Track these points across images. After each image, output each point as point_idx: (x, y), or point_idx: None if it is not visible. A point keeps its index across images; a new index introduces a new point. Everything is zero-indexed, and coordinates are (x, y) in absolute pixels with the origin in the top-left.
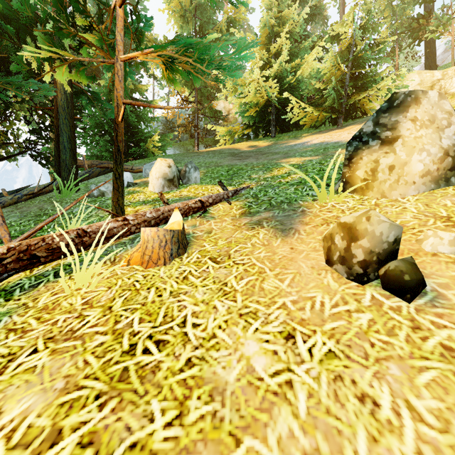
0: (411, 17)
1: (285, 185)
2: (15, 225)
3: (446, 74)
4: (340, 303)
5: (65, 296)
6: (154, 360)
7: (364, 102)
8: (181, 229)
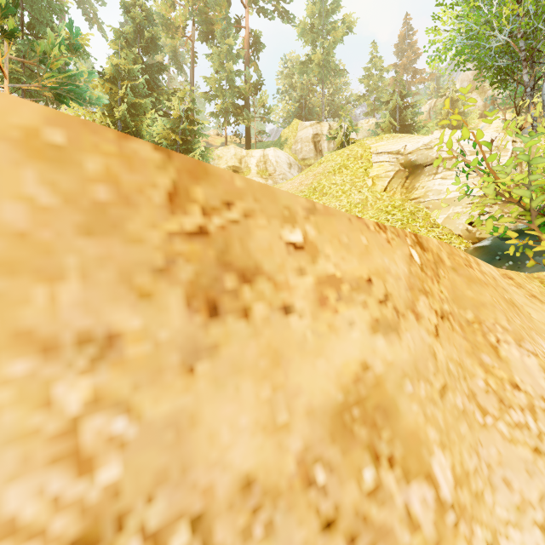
0: (234, 104)
1: None
2: None
3: (249, 154)
4: None
5: None
6: None
7: None
8: None
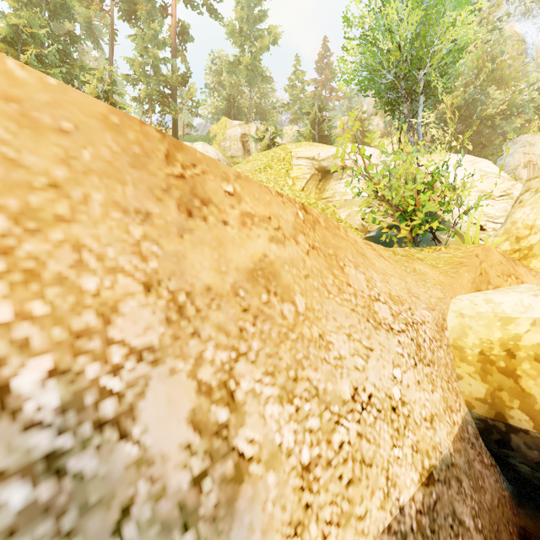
0: (160, 92)
1: None
2: None
3: None
4: None
5: None
6: None
7: None
8: None
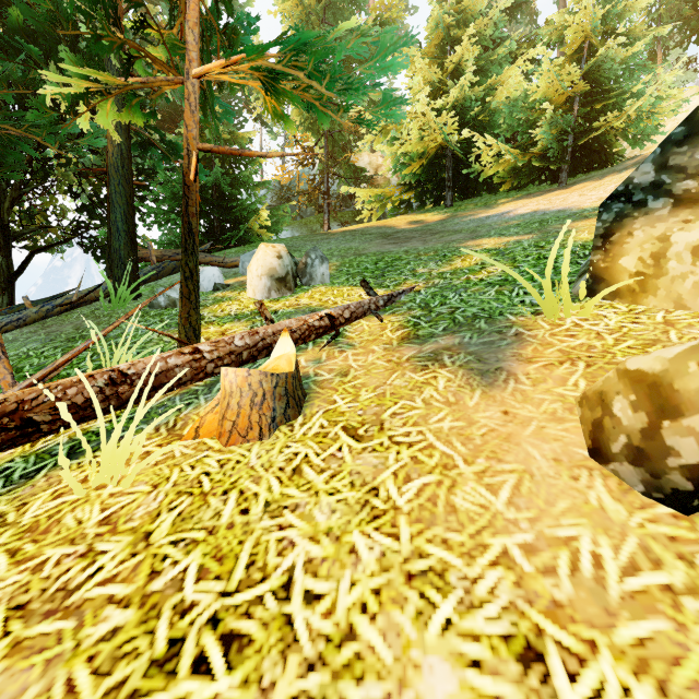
0: None
1: (478, 286)
2: (34, 356)
3: None
4: (641, 564)
5: (73, 501)
6: (214, 696)
7: (606, 143)
8: (293, 370)
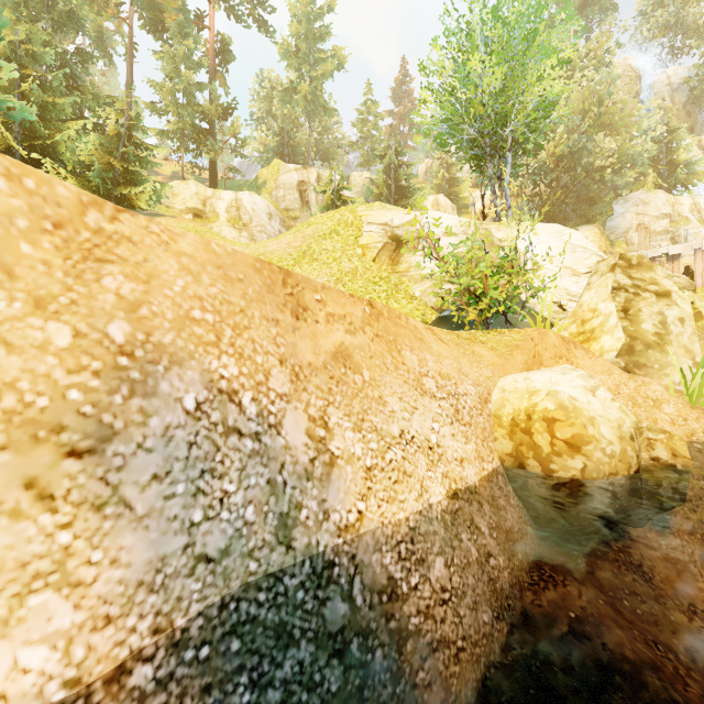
0: (195, 126)
1: None
2: None
3: (216, 195)
4: None
5: None
6: None
7: (132, 197)
8: None
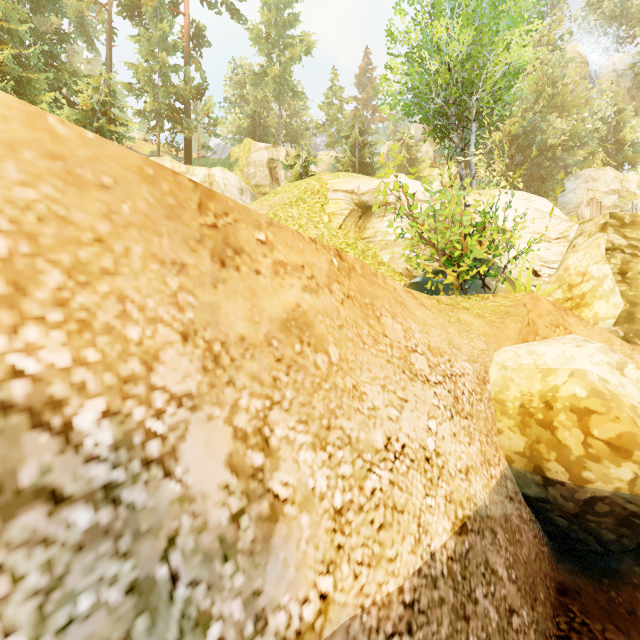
0: (170, 106)
1: None
2: None
3: (190, 170)
4: None
5: None
6: None
7: None
8: None
